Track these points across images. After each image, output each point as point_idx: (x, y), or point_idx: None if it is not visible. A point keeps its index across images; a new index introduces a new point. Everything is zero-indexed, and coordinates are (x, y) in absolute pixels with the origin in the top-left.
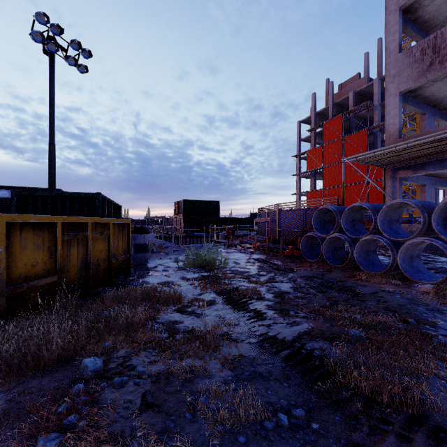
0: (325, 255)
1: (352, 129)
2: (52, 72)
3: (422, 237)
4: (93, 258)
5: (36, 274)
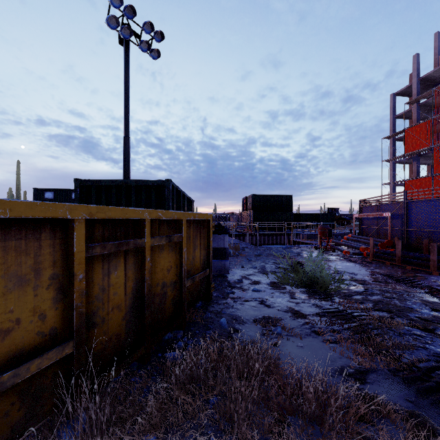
0: None
1: None
2: (126, 62)
3: None
4: (154, 284)
5: (14, 350)
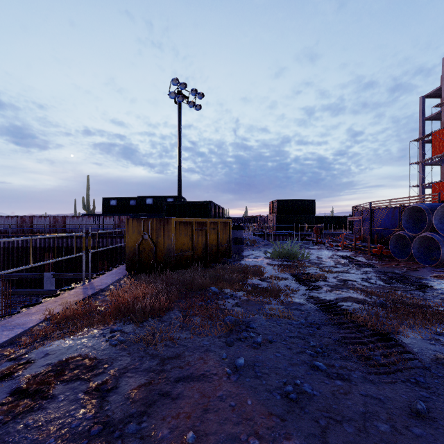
0: (415, 255)
1: None
2: (179, 116)
3: None
4: (209, 244)
5: (185, 249)
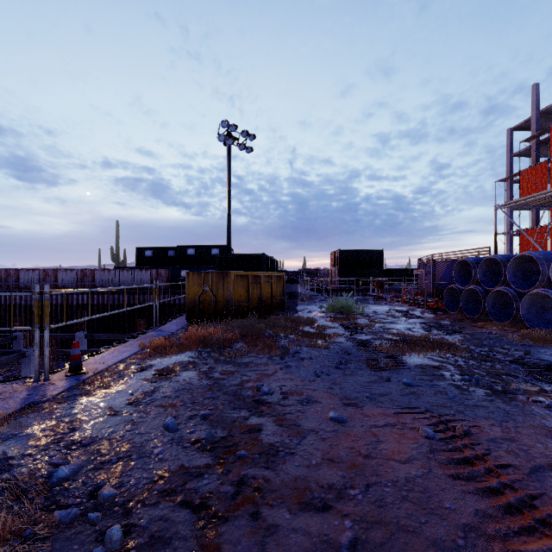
0: (463, 307)
1: None
2: (229, 160)
3: (540, 289)
4: (263, 296)
5: (241, 300)
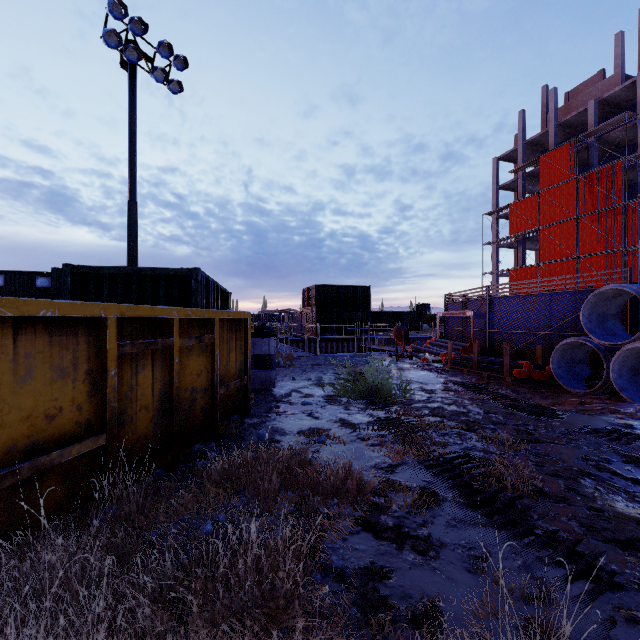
0: (617, 384)
1: (593, 163)
2: (132, 95)
3: None
4: (183, 389)
5: (57, 434)
